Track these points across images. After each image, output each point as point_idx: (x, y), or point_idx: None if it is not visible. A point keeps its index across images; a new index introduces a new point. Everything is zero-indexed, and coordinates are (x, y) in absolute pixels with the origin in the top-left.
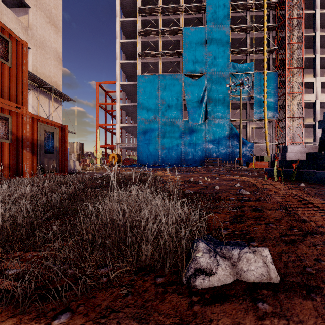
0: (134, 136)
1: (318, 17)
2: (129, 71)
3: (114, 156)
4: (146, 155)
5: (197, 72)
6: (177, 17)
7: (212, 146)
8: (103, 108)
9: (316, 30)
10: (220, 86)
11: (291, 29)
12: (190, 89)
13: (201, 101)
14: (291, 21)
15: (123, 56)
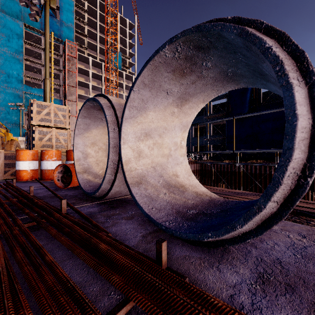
0: None
1: (91, 74)
2: None
3: None
4: None
5: None
6: None
7: None
8: None
9: (90, 81)
10: (14, 99)
11: (70, 77)
12: None
13: None
14: (70, 72)
15: None
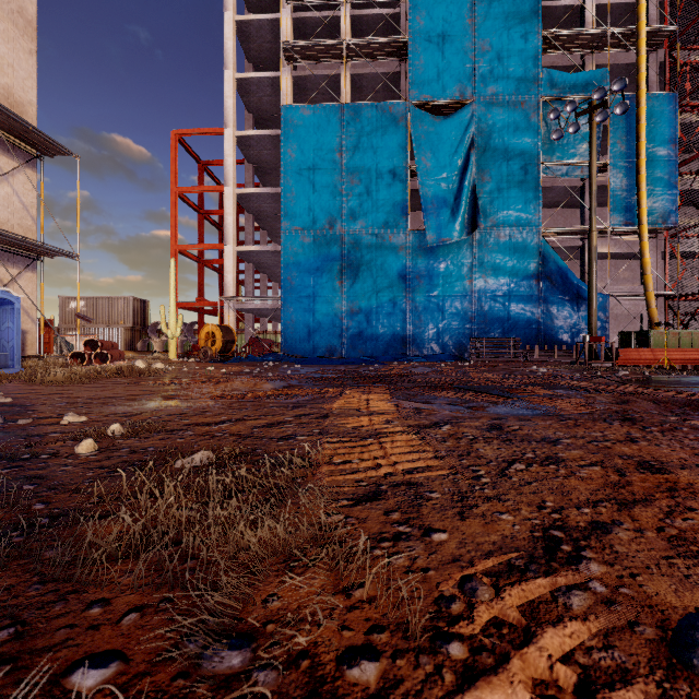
0: (279, 283)
1: None
2: (262, 106)
3: (213, 331)
4: (306, 328)
5: (448, 98)
6: None
7: (491, 304)
8: (194, 206)
9: None
10: (514, 134)
11: None
12: (430, 143)
13: (461, 178)
14: None
15: (246, 68)
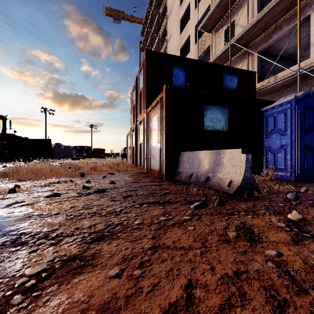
0: None
1: None
2: None
3: None
4: None
5: None
6: None
7: None
8: None
9: None
10: None
11: None
12: None
13: None
14: None
15: None
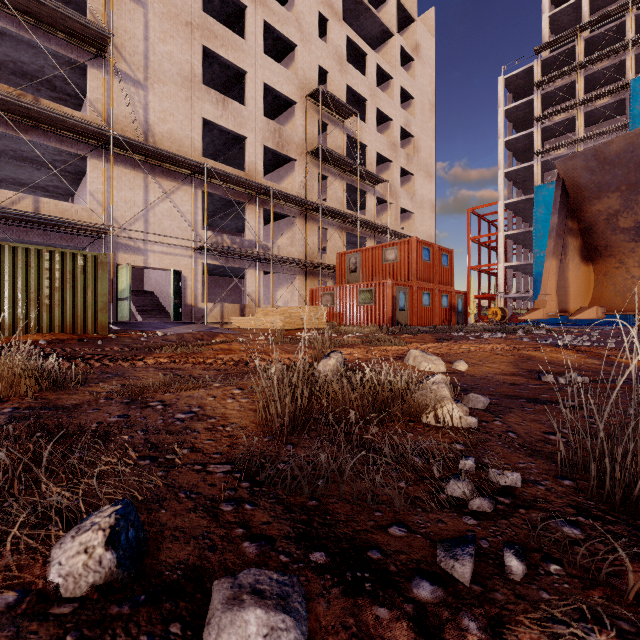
0: (528, 275)
1: None
2: (519, 177)
3: (496, 310)
4: None
5: None
6: (618, 59)
7: None
8: (476, 242)
9: None
10: None
11: None
12: None
13: None
14: None
15: (508, 156)
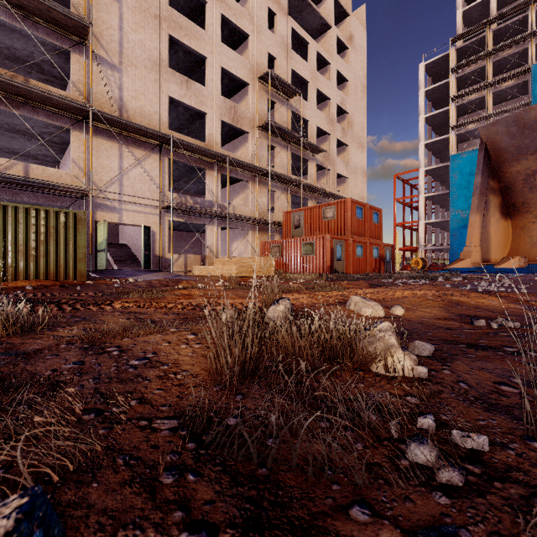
0: (445, 230)
1: None
2: (437, 147)
3: (417, 260)
4: None
5: None
6: (521, 47)
7: None
8: (401, 202)
9: None
10: None
11: None
12: None
13: None
14: None
15: (428, 130)
